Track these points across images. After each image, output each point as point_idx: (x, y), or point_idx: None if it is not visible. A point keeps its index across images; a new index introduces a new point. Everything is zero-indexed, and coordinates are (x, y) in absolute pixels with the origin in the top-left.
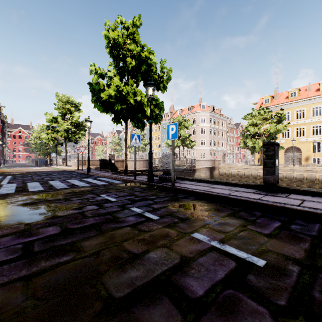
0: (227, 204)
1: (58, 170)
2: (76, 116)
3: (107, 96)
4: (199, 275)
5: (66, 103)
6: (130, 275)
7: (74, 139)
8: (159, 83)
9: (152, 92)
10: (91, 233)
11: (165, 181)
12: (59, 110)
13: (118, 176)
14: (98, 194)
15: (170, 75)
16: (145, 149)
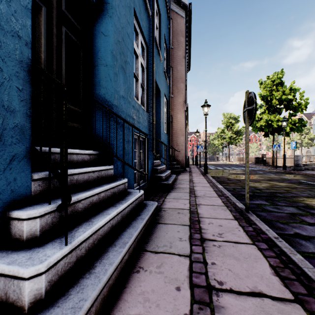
0: (311, 176)
1: (227, 164)
2: (236, 127)
3: (260, 124)
4: (274, 177)
5: (229, 119)
6: (261, 176)
7: (234, 142)
8: (298, 108)
9: (285, 124)
10: (254, 174)
11: (295, 170)
12: (224, 124)
13: (267, 167)
14: (255, 171)
15: (307, 101)
16: (311, 144)
